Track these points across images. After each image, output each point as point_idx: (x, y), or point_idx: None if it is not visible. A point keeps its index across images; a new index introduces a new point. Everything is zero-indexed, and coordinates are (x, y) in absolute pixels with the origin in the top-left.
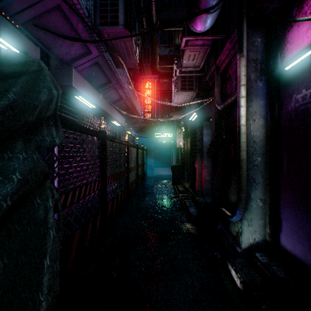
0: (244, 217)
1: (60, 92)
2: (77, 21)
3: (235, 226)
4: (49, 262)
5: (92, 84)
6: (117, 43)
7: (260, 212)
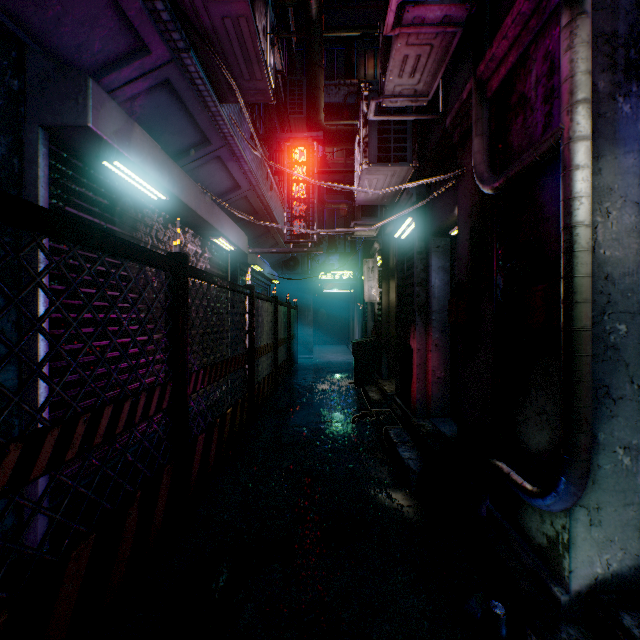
0: (577, 501)
1: None
2: None
3: (543, 519)
4: None
5: (160, 144)
6: (217, 23)
7: (624, 484)
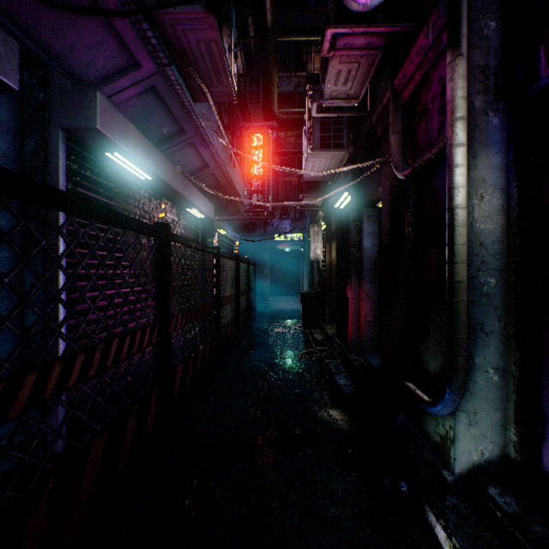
0: (459, 407)
1: None
2: None
3: (438, 423)
4: None
5: (146, 134)
6: (193, 45)
7: (494, 395)
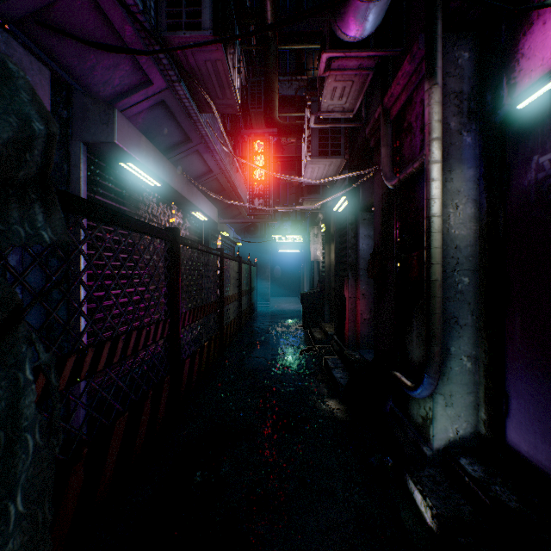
0: (437, 391)
1: (55, 129)
2: (122, 20)
3: (420, 406)
4: (22, 507)
5: (154, 143)
6: (200, 64)
7: (467, 379)
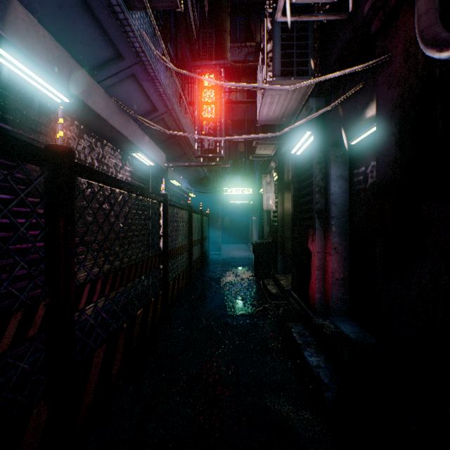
0: None
1: None
2: None
3: None
4: None
5: (72, 54)
6: None
7: None
